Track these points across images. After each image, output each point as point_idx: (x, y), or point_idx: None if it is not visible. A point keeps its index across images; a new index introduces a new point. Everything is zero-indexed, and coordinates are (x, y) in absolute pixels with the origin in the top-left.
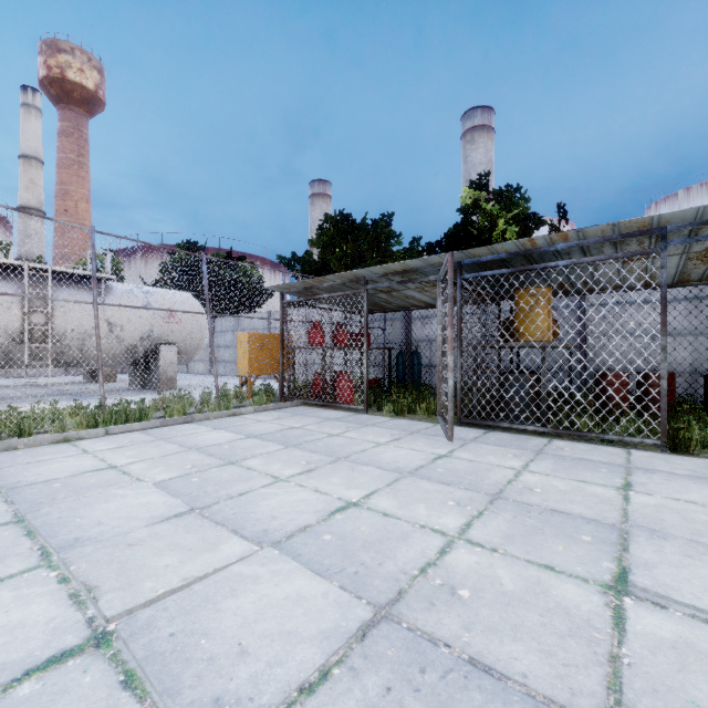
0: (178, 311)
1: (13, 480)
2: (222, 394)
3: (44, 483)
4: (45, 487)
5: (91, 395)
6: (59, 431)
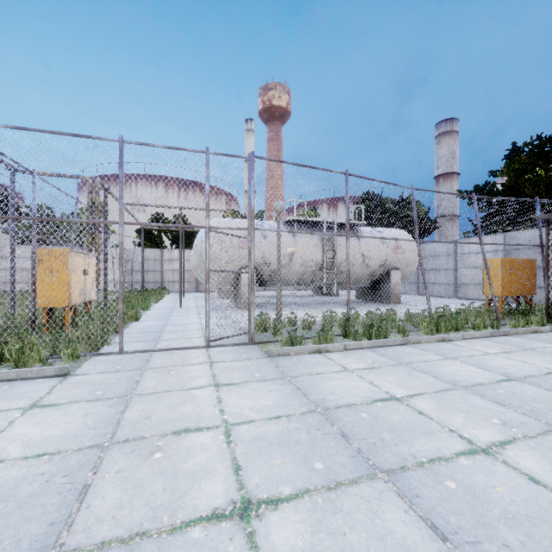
0: (462, 243)
1: (497, 370)
2: (488, 311)
3: (536, 378)
4: (548, 382)
5: (351, 305)
6: (428, 333)
